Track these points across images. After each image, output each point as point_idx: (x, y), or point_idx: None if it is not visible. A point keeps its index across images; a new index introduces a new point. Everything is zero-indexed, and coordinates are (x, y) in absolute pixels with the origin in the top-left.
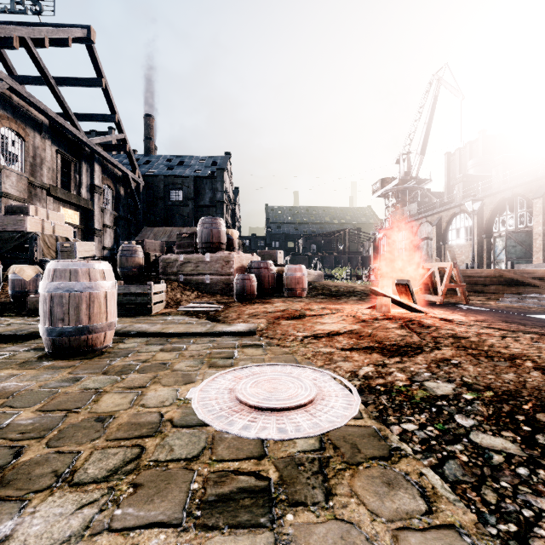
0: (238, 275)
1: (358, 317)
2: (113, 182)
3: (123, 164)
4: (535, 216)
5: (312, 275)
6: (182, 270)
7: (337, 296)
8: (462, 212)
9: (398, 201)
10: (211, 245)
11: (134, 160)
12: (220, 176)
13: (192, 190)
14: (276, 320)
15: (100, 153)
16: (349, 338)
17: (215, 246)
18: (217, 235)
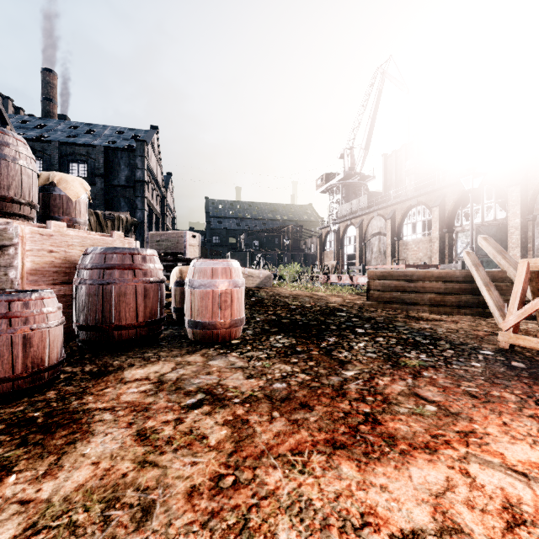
0: None
1: None
2: None
3: None
4: (511, 207)
5: (256, 277)
6: None
7: (316, 336)
8: (419, 204)
9: (342, 196)
10: None
11: (1, 110)
12: (140, 150)
13: (102, 164)
14: None
15: None
16: None
17: None
18: None
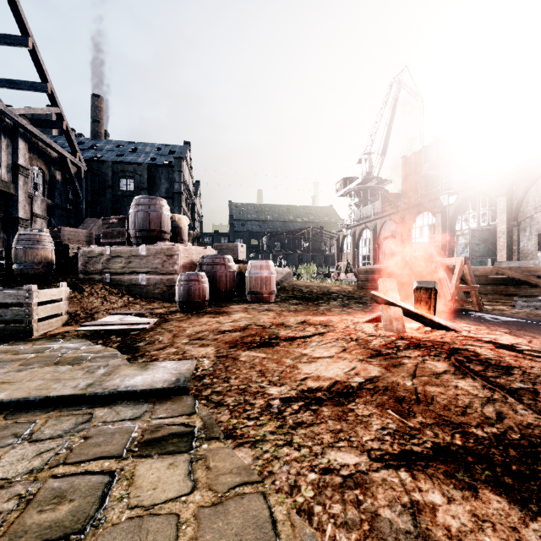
0: (181, 274)
1: (364, 342)
2: (46, 164)
3: (63, 147)
4: (499, 214)
5: (280, 273)
6: (109, 267)
7: (313, 300)
8: (426, 210)
9: (360, 200)
10: (148, 234)
11: (73, 140)
12: (177, 165)
13: (146, 179)
14: (231, 350)
15: (24, 127)
16: (379, 408)
17: (154, 235)
18: (157, 220)
